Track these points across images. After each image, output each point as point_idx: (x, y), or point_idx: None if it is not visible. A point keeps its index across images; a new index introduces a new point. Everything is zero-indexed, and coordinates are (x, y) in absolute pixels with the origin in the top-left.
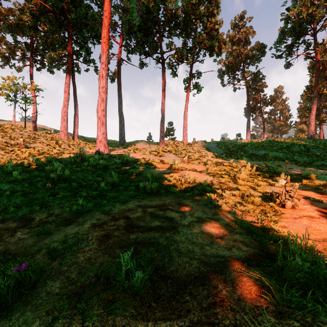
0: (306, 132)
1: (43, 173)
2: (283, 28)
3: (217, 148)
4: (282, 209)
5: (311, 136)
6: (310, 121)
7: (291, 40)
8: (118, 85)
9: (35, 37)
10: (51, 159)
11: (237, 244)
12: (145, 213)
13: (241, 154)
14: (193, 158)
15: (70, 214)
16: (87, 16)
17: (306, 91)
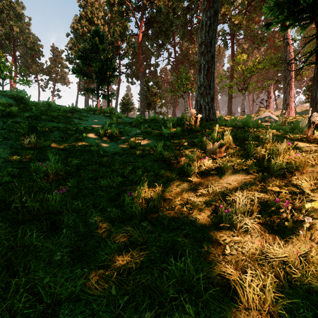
0: None
1: None
2: None
3: None
4: None
5: None
6: None
7: None
8: (11, 85)
9: None
10: None
11: None
12: None
13: None
14: None
15: None
16: None
17: None
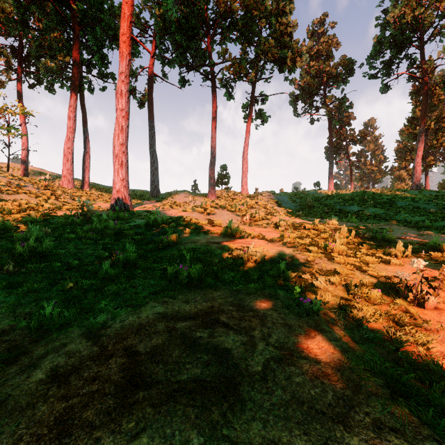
0: (407, 181)
1: (11, 243)
2: (379, 36)
3: (291, 202)
4: (419, 309)
5: (417, 186)
6: (415, 165)
7: (390, 53)
8: (149, 111)
9: (25, 38)
10: (33, 218)
11: (390, 444)
12: (171, 338)
13: (325, 210)
14: (258, 217)
15: (27, 331)
16: (101, 7)
17: (407, 125)
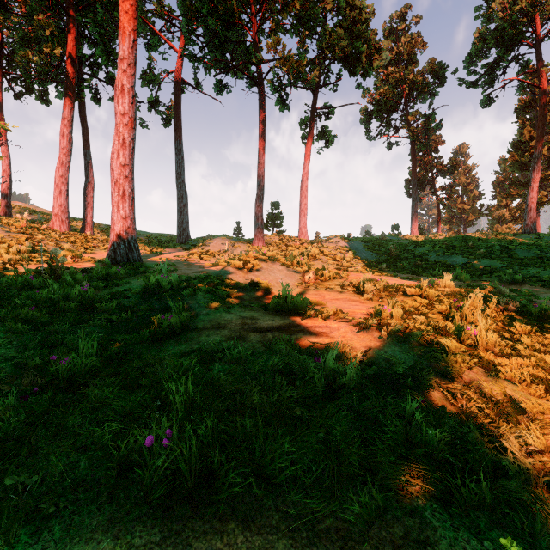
0: (509, 223)
1: None
2: (482, 30)
3: (368, 250)
4: None
5: (531, 229)
6: (529, 202)
7: (496, 52)
8: (176, 129)
9: (6, 28)
10: None
11: None
12: None
13: (416, 262)
14: (328, 274)
15: None
16: None
17: (512, 152)
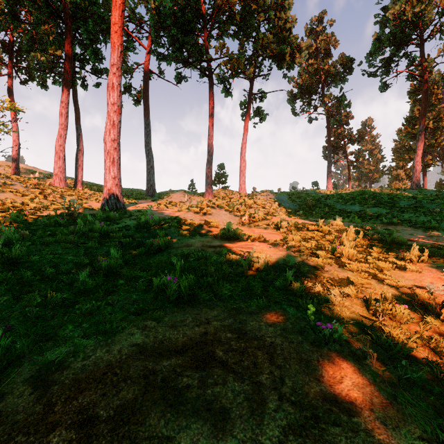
0: (404, 180)
1: None
2: (379, 33)
3: (290, 201)
4: None
5: (417, 186)
6: (415, 164)
7: (390, 50)
8: (145, 108)
9: (16, 32)
10: (13, 219)
11: None
12: (147, 388)
13: (325, 210)
14: (258, 217)
15: None
16: None
17: (405, 125)
